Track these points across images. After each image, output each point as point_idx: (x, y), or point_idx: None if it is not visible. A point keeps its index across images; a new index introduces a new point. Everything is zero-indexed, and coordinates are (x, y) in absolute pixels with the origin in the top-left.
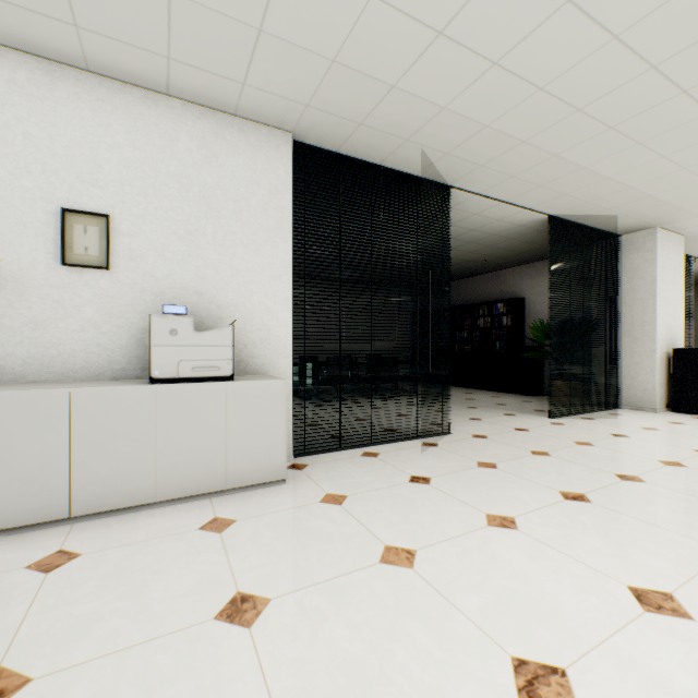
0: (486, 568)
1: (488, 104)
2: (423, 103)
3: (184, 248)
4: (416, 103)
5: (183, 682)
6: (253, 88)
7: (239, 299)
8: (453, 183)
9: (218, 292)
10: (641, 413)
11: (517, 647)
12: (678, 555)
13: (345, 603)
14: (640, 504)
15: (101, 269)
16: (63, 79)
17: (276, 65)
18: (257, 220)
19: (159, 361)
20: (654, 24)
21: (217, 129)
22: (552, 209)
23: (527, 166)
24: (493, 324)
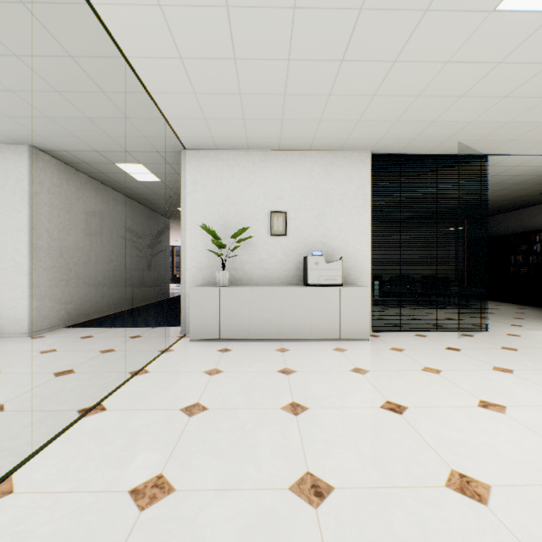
0: (481, 380)
1: (505, 113)
2: (455, 122)
3: (316, 222)
4: (450, 124)
5: (344, 380)
6: (351, 139)
7: (342, 245)
8: (489, 153)
9: (332, 242)
10: None
11: (484, 398)
12: None
13: (402, 376)
14: None
15: (283, 236)
16: (270, 156)
17: (364, 129)
18: (351, 203)
19: (311, 276)
20: None
21: (331, 160)
22: None
23: None
24: None
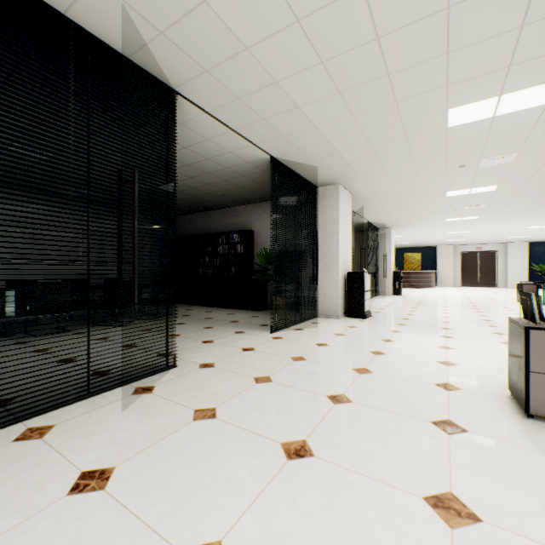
0: None
1: None
2: None
3: None
4: None
5: None
6: None
7: None
8: (178, 88)
9: None
10: (331, 320)
11: None
12: None
13: None
14: (357, 441)
15: None
16: None
17: None
18: None
19: None
20: None
21: None
22: (274, 150)
23: (252, 88)
24: (230, 251)
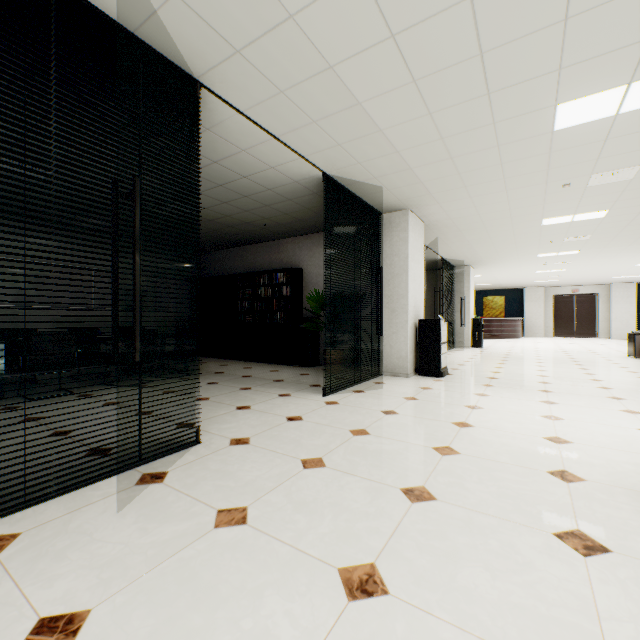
0: None
1: None
2: None
3: None
4: None
5: None
6: None
7: None
8: (202, 77)
9: None
10: (399, 380)
11: None
12: None
13: None
14: (450, 567)
15: None
16: None
17: None
18: None
19: None
20: None
21: None
22: (327, 165)
23: (299, 76)
24: (274, 294)
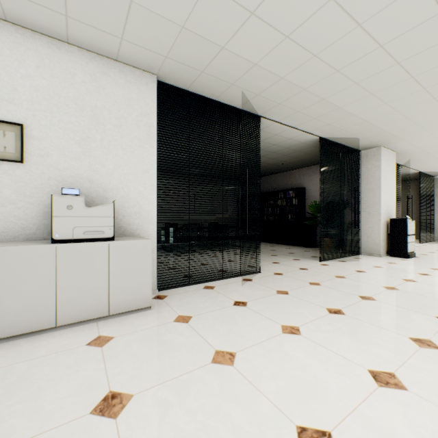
0: (281, 363)
1: (283, 63)
2: (242, 60)
3: (80, 149)
4: (237, 59)
5: None
6: (128, 42)
7: (119, 185)
8: (262, 114)
9: (105, 180)
10: (372, 257)
11: (300, 418)
12: (397, 347)
13: (186, 394)
14: (374, 314)
15: (17, 162)
16: None
17: (144, 27)
18: (133, 132)
19: (59, 227)
20: (382, 18)
21: (104, 69)
22: (321, 133)
23: (307, 105)
24: (287, 203)
